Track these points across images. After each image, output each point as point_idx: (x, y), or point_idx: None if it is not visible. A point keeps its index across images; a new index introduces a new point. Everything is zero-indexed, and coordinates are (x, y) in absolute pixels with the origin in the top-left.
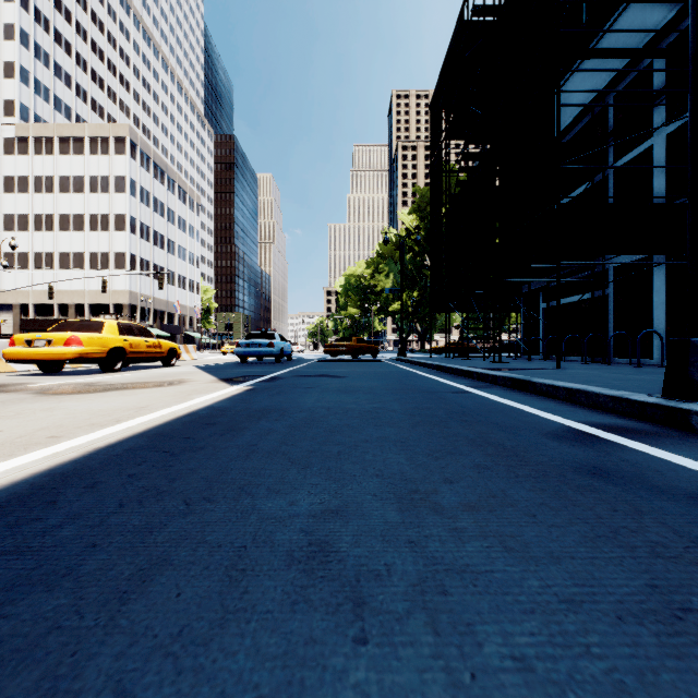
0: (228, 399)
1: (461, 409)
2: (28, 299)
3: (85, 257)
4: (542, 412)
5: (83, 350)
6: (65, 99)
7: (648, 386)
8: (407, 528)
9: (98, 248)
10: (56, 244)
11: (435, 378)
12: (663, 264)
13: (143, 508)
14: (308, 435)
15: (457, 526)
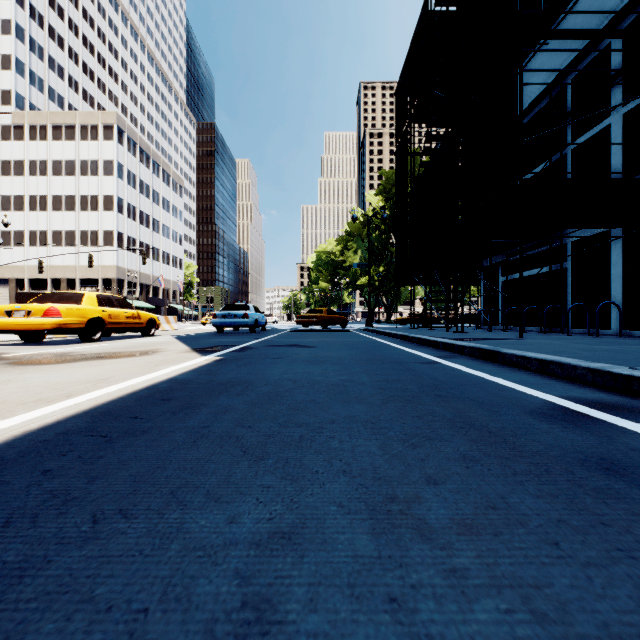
0: (194, 370)
1: (433, 382)
2: (24, 274)
3: (76, 235)
4: (518, 386)
5: (61, 321)
6: (58, 89)
7: (621, 357)
8: (385, 569)
9: (88, 226)
10: (49, 223)
11: (402, 348)
12: (620, 238)
13: (33, 529)
14: (268, 414)
15: (455, 564)
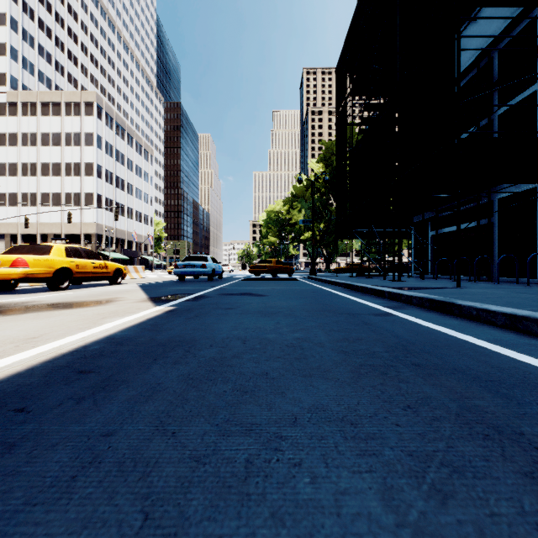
0: (139, 325)
1: (399, 341)
2: (17, 230)
3: (61, 197)
4: (501, 348)
5: (28, 271)
6: (47, 73)
7: None
8: None
9: (72, 189)
10: (38, 187)
11: (349, 297)
12: None
13: None
14: (206, 402)
15: None
